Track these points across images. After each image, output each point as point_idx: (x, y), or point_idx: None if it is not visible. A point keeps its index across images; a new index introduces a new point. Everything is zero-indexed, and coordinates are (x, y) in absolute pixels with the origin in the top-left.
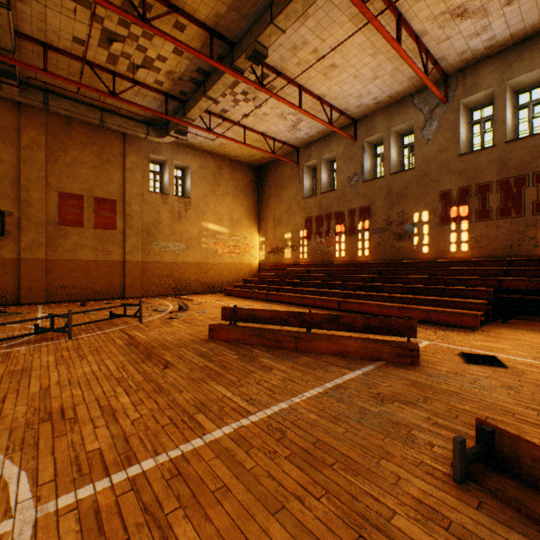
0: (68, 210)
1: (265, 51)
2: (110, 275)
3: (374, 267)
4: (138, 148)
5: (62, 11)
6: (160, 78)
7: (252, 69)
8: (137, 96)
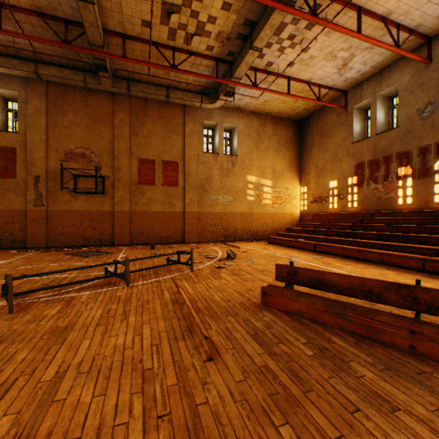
0: (145, 172)
1: None
2: (173, 223)
3: None
4: (194, 116)
5: None
6: (211, 42)
7: None
8: (193, 68)
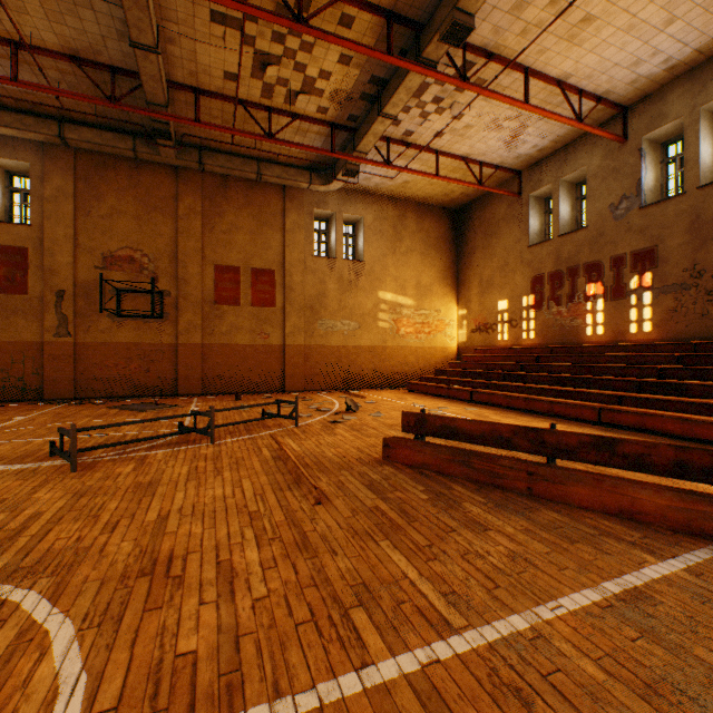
0: (224, 286)
1: (469, 20)
2: (268, 363)
3: (663, 352)
4: (300, 202)
5: (211, 42)
6: (323, 103)
7: (449, 58)
8: (297, 135)
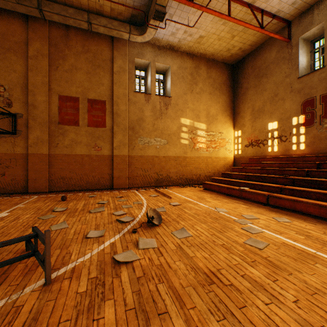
0: (66, 111)
1: None
2: (100, 168)
3: None
4: (124, 52)
5: None
6: None
7: None
8: None
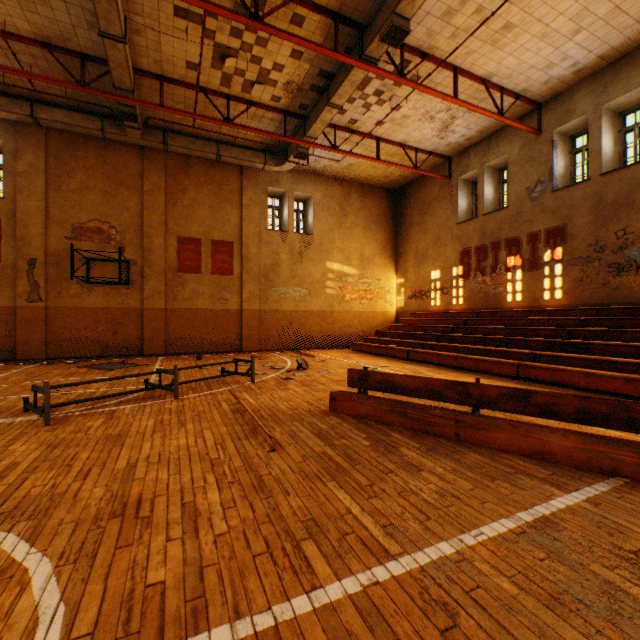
0: (186, 256)
1: (406, 24)
2: (226, 325)
3: (571, 316)
4: (256, 181)
5: (175, 34)
6: (277, 92)
7: (388, 56)
8: (253, 120)
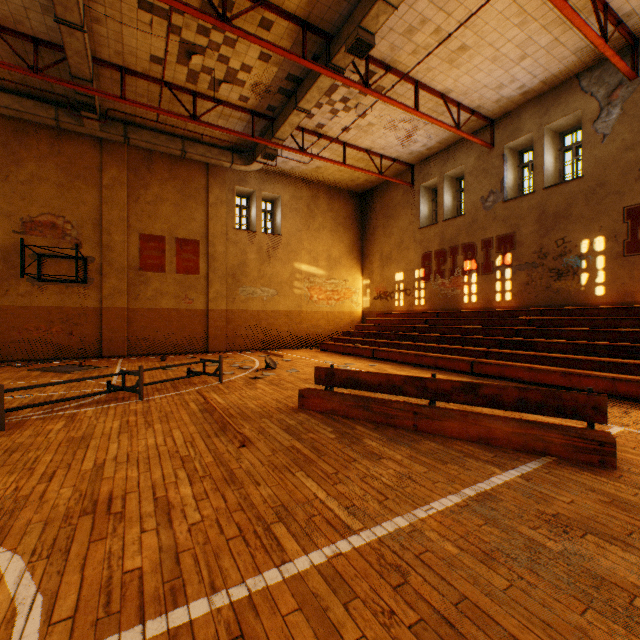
0: (149, 253)
1: (370, 38)
2: (192, 326)
3: (519, 316)
4: (223, 179)
5: (138, 26)
6: (245, 92)
7: (354, 66)
8: (221, 118)
